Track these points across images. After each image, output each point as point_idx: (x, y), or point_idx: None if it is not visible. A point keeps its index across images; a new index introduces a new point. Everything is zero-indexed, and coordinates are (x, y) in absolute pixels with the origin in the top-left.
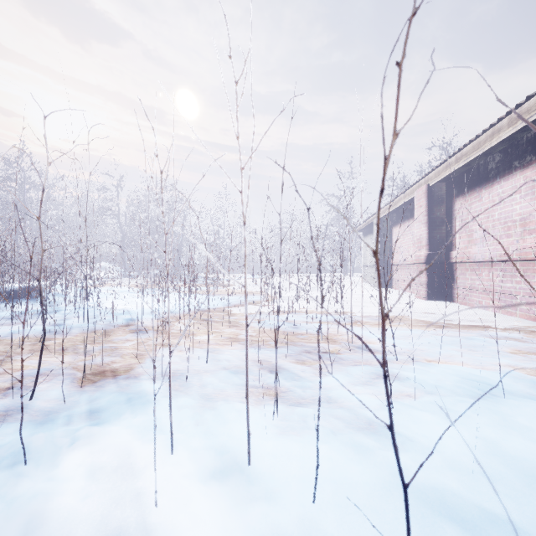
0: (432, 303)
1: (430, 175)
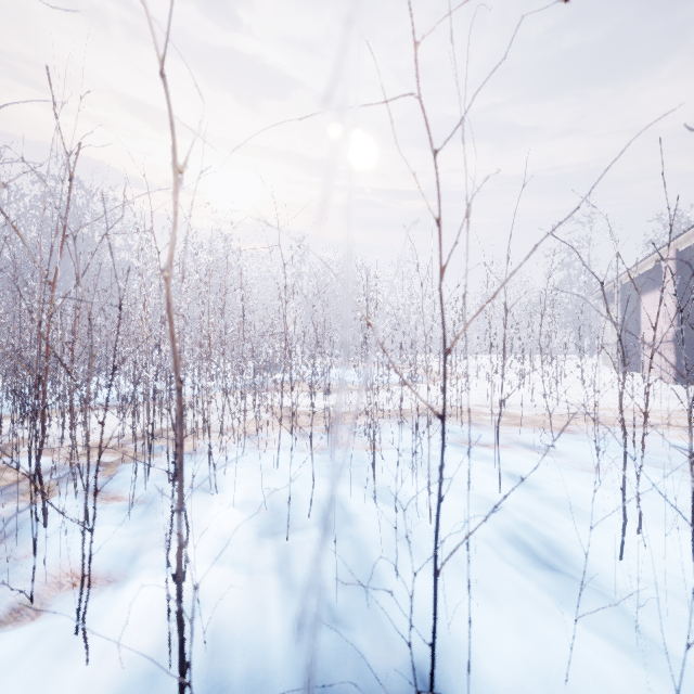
0: (680, 387)
1: (680, 239)
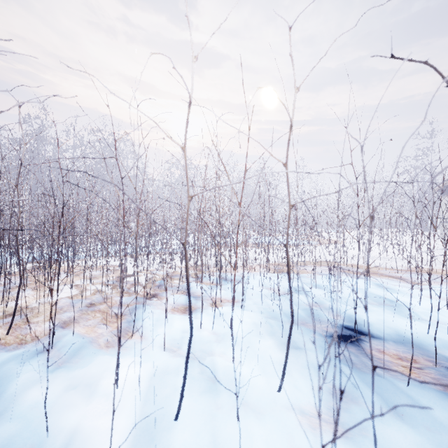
0: None
1: None
